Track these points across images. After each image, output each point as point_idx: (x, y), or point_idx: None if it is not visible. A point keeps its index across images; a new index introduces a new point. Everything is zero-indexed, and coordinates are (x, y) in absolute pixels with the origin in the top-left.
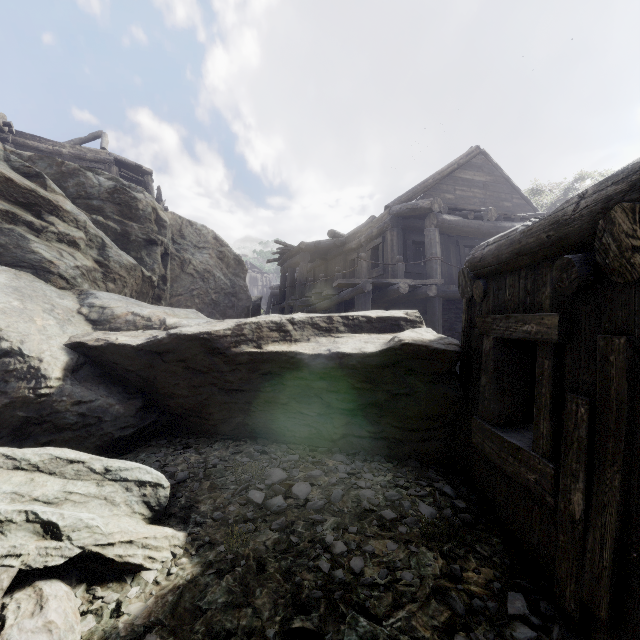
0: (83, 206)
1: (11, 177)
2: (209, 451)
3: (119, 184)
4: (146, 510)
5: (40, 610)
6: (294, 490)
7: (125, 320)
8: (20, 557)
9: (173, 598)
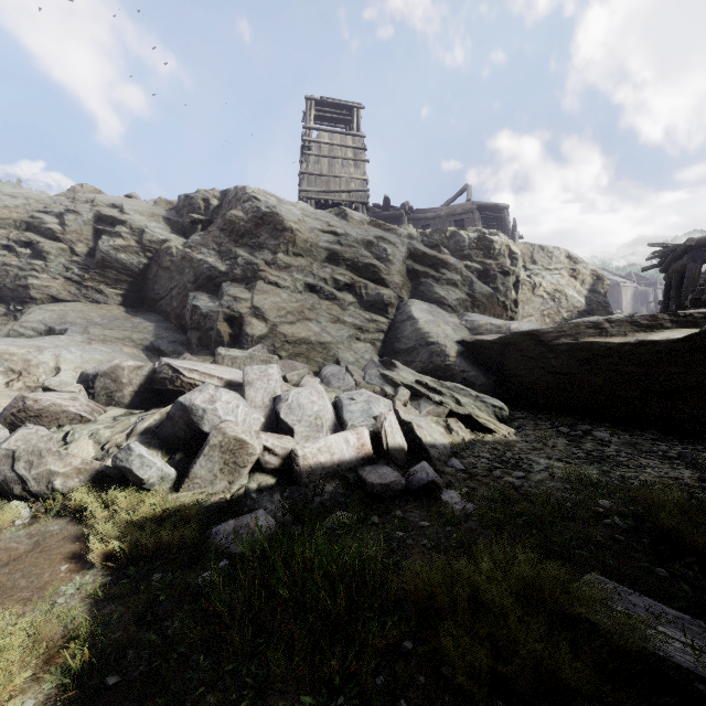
0: (458, 257)
1: (425, 252)
2: (538, 413)
3: (481, 234)
4: (496, 419)
5: (457, 423)
6: (594, 434)
7: (485, 329)
8: (450, 406)
9: (506, 441)
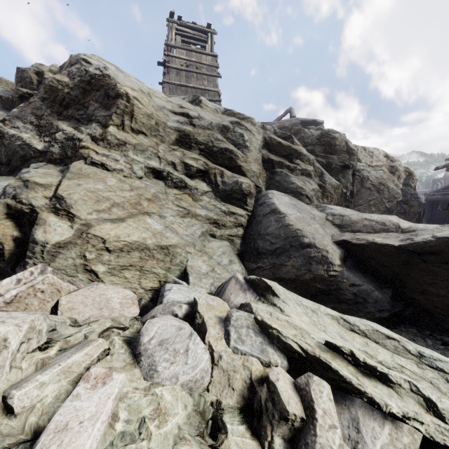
0: None
1: (280, 141)
2: None
3: (324, 131)
4: None
5: None
6: None
7: (362, 224)
8: (422, 424)
9: None
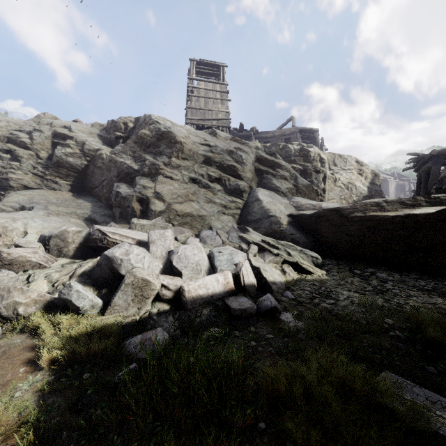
0: (287, 161)
1: (267, 157)
2: (340, 261)
3: (302, 147)
4: (313, 265)
5: (288, 267)
6: (377, 274)
7: (305, 207)
8: (284, 256)
9: (320, 280)
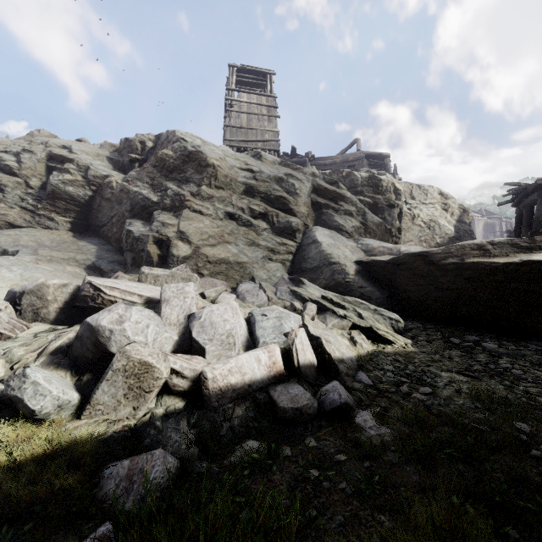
0: (352, 192)
1: (326, 187)
2: (427, 324)
3: (371, 174)
4: (392, 330)
5: (360, 335)
6: (483, 344)
7: (378, 251)
8: (352, 319)
9: (405, 353)
